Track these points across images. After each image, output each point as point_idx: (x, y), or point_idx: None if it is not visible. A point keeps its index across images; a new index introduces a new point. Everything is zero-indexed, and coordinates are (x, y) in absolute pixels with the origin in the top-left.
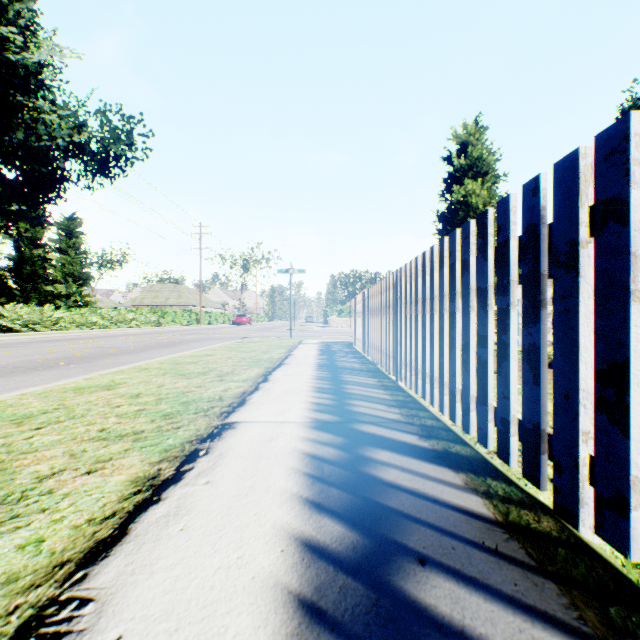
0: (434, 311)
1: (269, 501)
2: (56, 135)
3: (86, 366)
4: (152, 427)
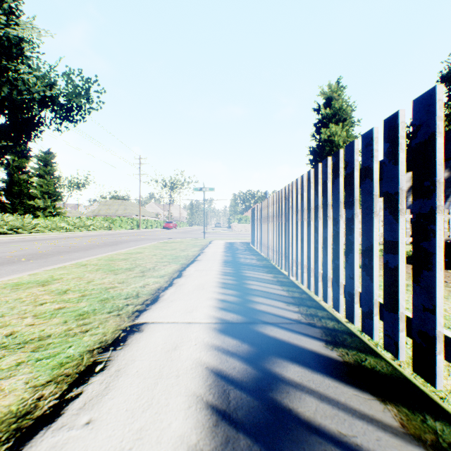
0: (328, 217)
1: None
2: (32, 90)
3: (41, 262)
4: (61, 330)
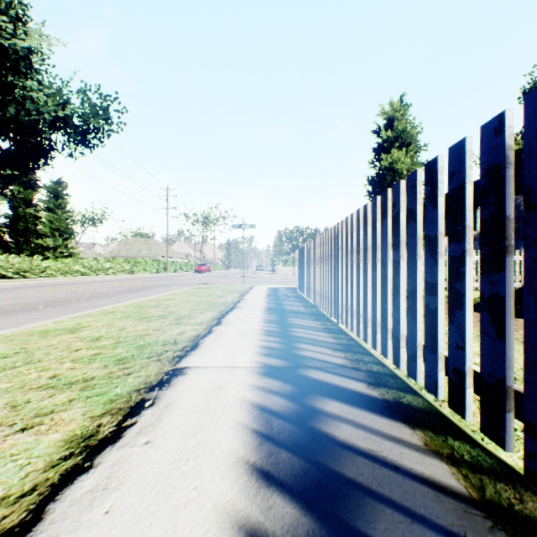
0: (376, 260)
1: (212, 469)
2: (42, 110)
3: (61, 309)
4: (103, 373)
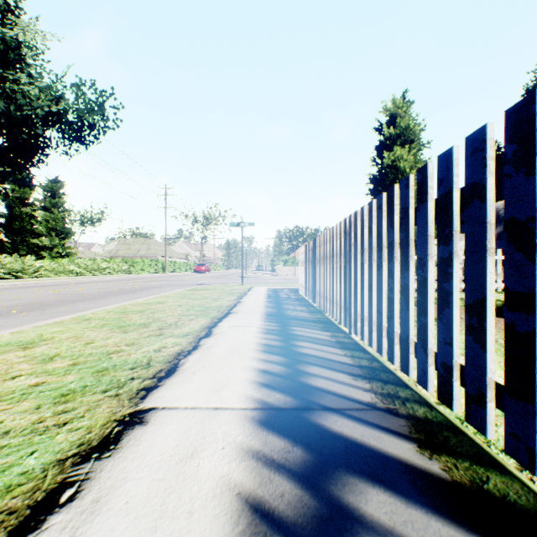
0: (409, 258)
1: None
2: (34, 104)
3: (36, 314)
4: (26, 422)
